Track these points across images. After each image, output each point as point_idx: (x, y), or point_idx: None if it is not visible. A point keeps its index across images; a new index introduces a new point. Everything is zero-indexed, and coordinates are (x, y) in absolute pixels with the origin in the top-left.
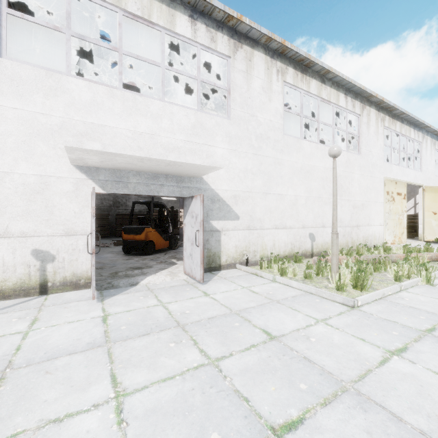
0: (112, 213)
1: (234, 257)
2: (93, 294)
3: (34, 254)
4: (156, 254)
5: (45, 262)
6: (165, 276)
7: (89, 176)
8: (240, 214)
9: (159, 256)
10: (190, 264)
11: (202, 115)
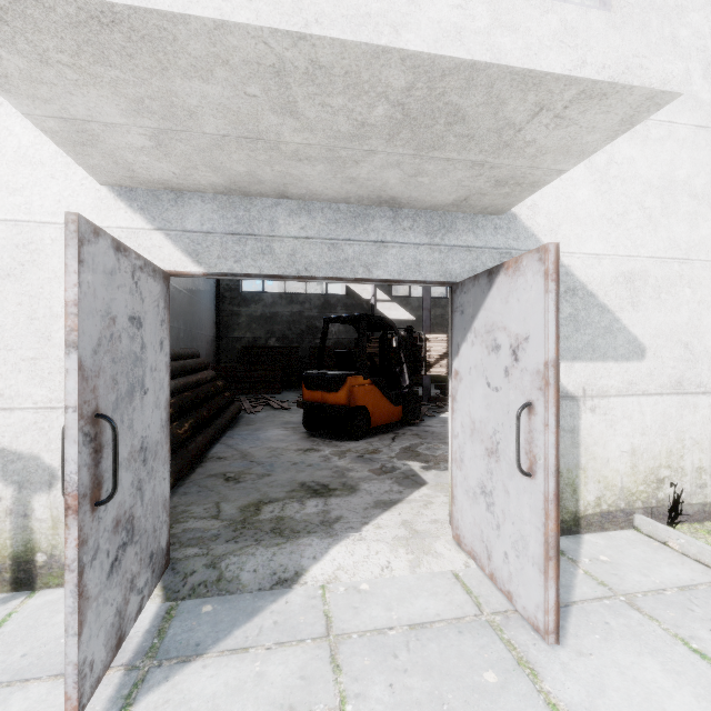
0: (305, 345)
1: (625, 489)
2: (68, 697)
3: None
4: (372, 439)
5: (28, 489)
6: (392, 547)
7: (156, 219)
8: (648, 339)
9: (378, 445)
10: (482, 525)
11: (515, 1)
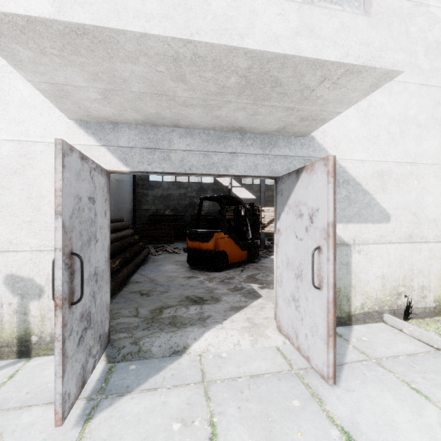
0: (188, 214)
1: (378, 299)
2: (56, 412)
3: (9, 283)
4: (229, 271)
5: (27, 298)
6: (240, 333)
7: (102, 140)
8: (391, 210)
9: (232, 274)
10: (293, 319)
11: (313, 11)
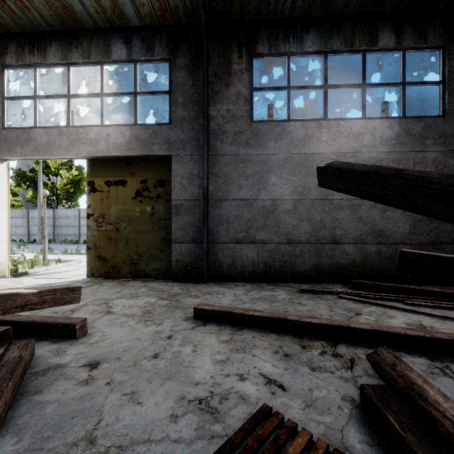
0: None
1: None
2: None
3: None
4: None
5: None
6: None
7: None
8: None
9: None
10: None
11: None
